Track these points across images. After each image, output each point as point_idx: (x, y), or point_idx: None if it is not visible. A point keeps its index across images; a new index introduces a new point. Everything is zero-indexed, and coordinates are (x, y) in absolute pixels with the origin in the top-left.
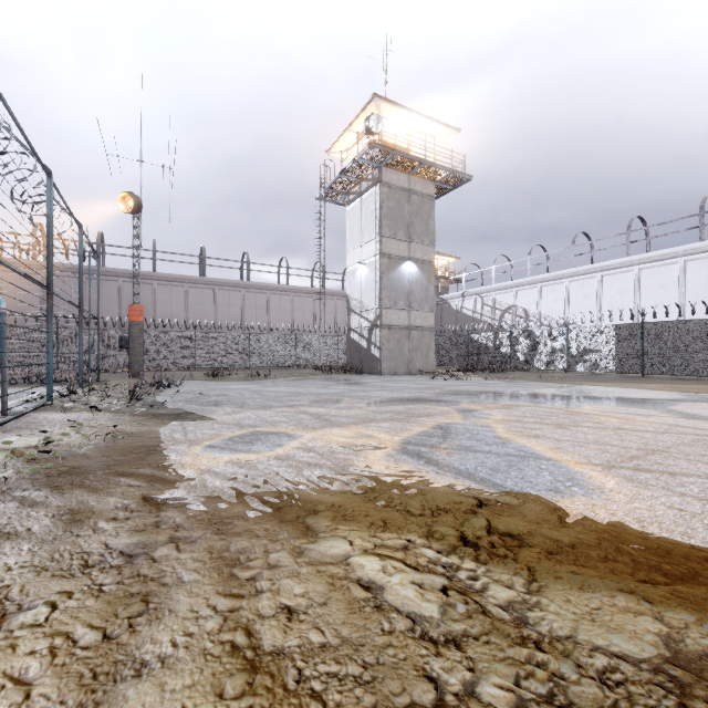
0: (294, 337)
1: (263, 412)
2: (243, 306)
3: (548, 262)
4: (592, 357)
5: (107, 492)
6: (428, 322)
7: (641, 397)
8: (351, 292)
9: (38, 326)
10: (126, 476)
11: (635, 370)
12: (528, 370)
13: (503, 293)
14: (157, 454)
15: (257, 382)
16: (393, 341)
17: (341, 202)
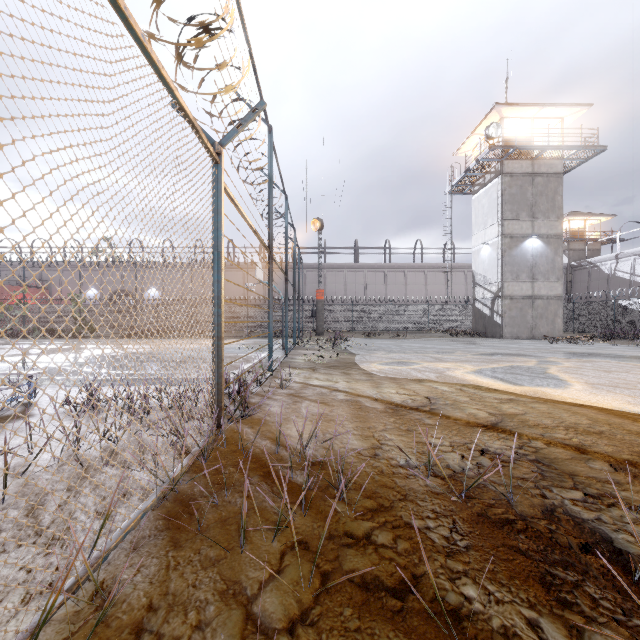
0: (427, 307)
1: (403, 354)
2: (386, 283)
3: None
4: None
5: (350, 370)
6: (554, 291)
7: None
8: (475, 268)
9: (262, 303)
10: (352, 368)
11: None
12: None
13: None
14: (359, 364)
15: (397, 340)
16: (515, 309)
17: (467, 192)
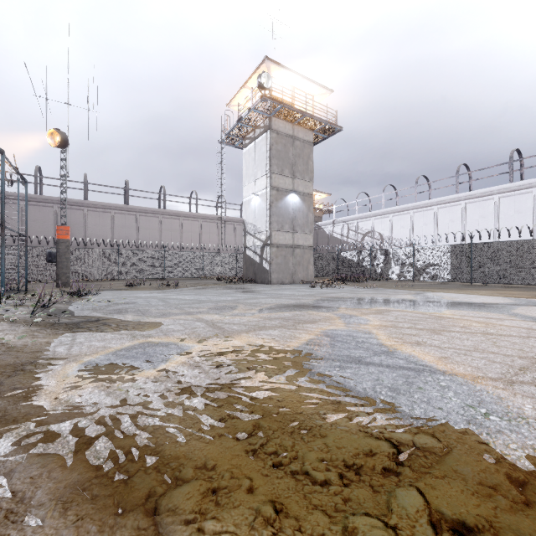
0: (202, 254)
1: (162, 319)
2: (161, 229)
3: (397, 198)
4: (433, 270)
5: None
6: (308, 242)
7: (482, 302)
8: (247, 218)
9: None
10: None
11: (465, 279)
12: (384, 279)
13: (364, 221)
14: (21, 375)
15: (166, 290)
16: (280, 257)
17: (239, 146)
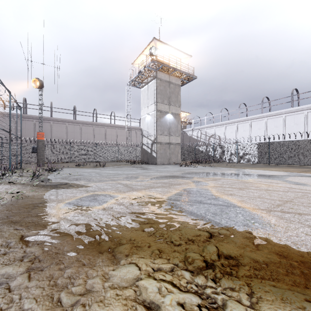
0: (117, 148)
1: (100, 183)
2: (94, 133)
3: (228, 116)
4: (248, 157)
5: None
6: (178, 141)
7: (271, 174)
8: (143, 127)
9: None
10: (16, 223)
11: (266, 162)
12: (221, 162)
13: (210, 129)
14: (38, 208)
15: (99, 168)
16: (162, 149)
17: (138, 87)
